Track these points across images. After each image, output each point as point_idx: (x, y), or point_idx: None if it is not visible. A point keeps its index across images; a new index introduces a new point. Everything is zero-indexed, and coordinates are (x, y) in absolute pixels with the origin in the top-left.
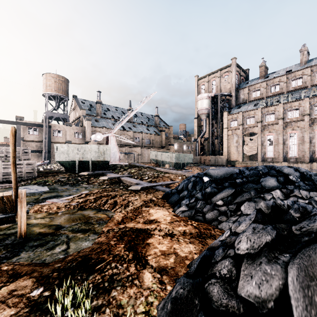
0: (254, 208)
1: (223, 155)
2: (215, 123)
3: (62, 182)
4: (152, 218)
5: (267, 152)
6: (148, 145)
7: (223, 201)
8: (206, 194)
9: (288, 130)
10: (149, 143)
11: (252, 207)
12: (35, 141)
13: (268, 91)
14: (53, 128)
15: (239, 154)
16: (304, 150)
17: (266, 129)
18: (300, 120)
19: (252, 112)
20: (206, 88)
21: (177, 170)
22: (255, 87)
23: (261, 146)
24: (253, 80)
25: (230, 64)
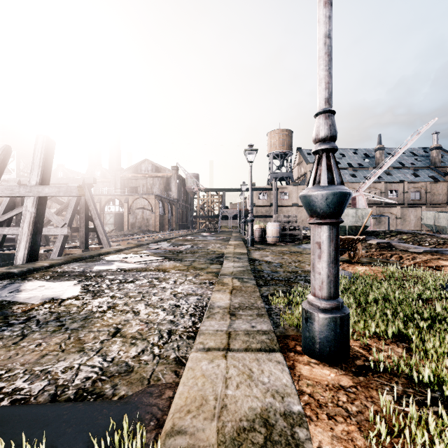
0: None
1: None
2: None
3: None
4: (442, 264)
5: None
6: (415, 202)
7: None
8: None
9: None
10: (417, 199)
11: None
12: (264, 206)
13: None
14: (280, 190)
15: None
16: None
17: None
18: None
19: None
20: None
21: None
22: None
23: None
24: None
25: None
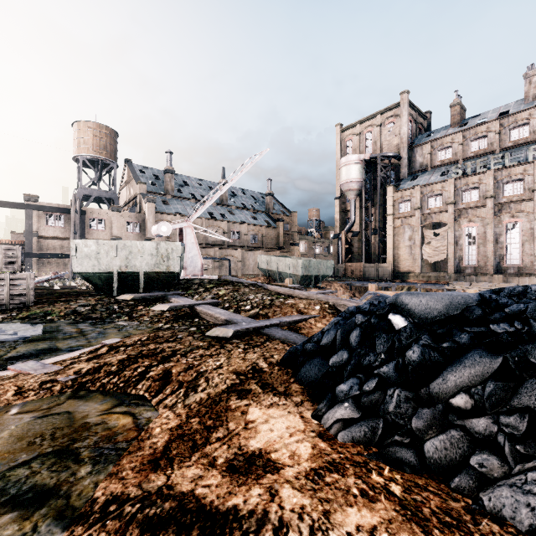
0: None
1: (385, 262)
2: (371, 206)
3: (80, 314)
4: (254, 446)
5: (465, 256)
6: (254, 245)
7: (472, 396)
8: (409, 369)
9: (503, 217)
10: (256, 242)
11: None
12: (59, 239)
13: (466, 149)
14: (90, 214)
15: (415, 260)
16: (534, 254)
17: (463, 216)
18: (526, 200)
19: (438, 186)
20: (355, 145)
21: (306, 288)
22: (443, 142)
23: (455, 246)
24: (439, 131)
25: (397, 103)
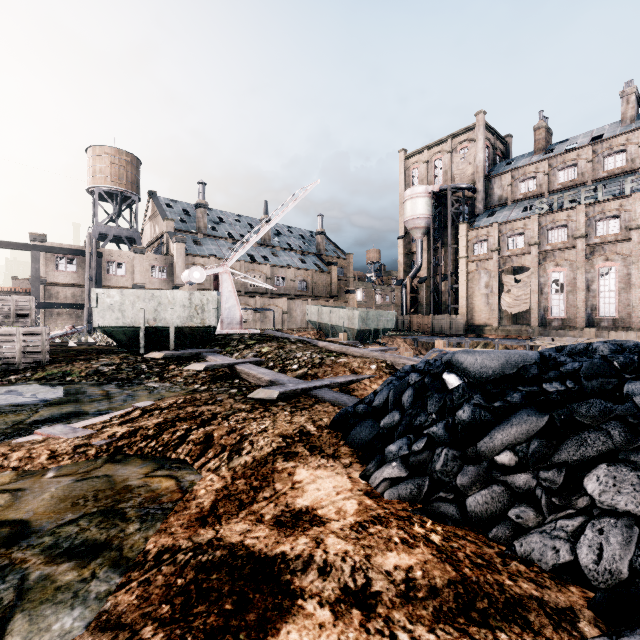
0: (638, 492)
1: (457, 313)
2: (441, 247)
3: (103, 374)
4: (301, 504)
5: (551, 307)
6: (302, 294)
7: (517, 453)
8: (458, 428)
9: (595, 261)
10: (305, 290)
11: (631, 486)
12: (71, 286)
13: (552, 180)
14: (108, 257)
15: (493, 311)
16: (632, 304)
17: (549, 259)
18: (622, 240)
19: (519, 224)
20: (422, 175)
21: (363, 344)
22: (525, 172)
23: (539, 294)
24: (521, 158)
25: (472, 125)
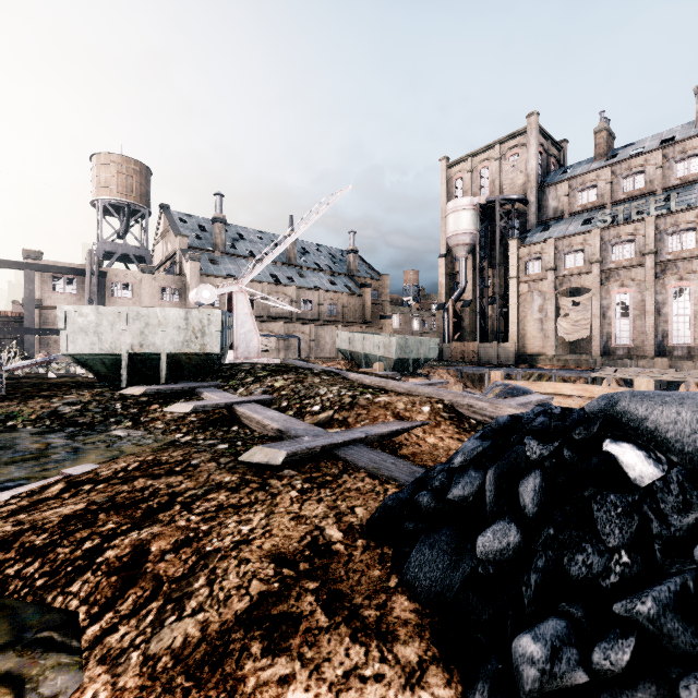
0: None
1: (507, 340)
2: (488, 267)
3: (60, 417)
4: None
5: (615, 333)
6: (332, 319)
7: None
8: None
9: (667, 280)
10: (334, 314)
11: None
12: None
13: (616, 189)
14: (112, 277)
15: (548, 338)
16: None
17: (613, 279)
18: None
19: (578, 239)
20: (466, 186)
21: (401, 376)
22: (584, 180)
23: (601, 319)
24: (579, 166)
25: (523, 128)
